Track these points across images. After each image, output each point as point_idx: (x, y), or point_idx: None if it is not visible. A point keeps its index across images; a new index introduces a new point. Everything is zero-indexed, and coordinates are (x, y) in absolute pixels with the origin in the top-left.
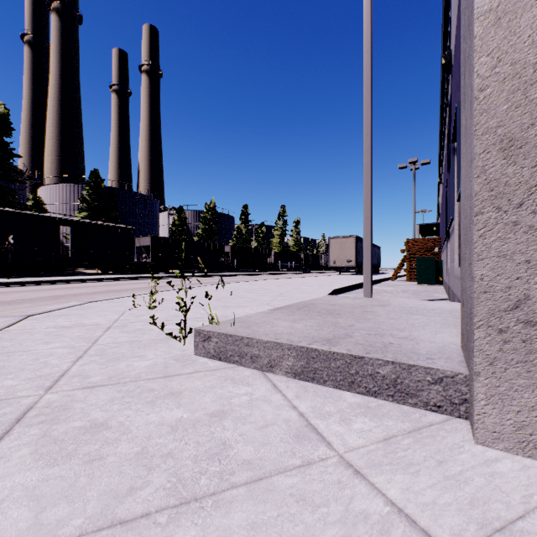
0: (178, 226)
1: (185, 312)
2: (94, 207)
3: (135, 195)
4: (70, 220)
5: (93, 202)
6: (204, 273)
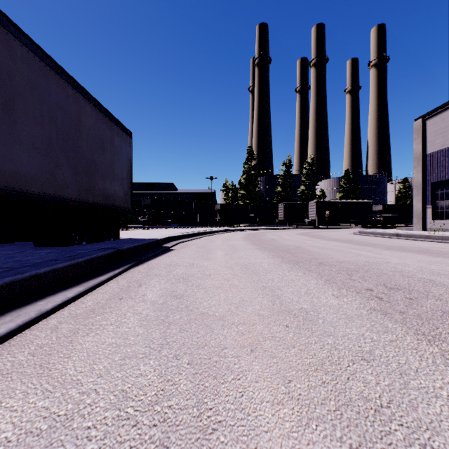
0: (402, 192)
1: (395, 226)
2: (346, 190)
3: (369, 177)
4: (343, 201)
5: (345, 187)
6: None
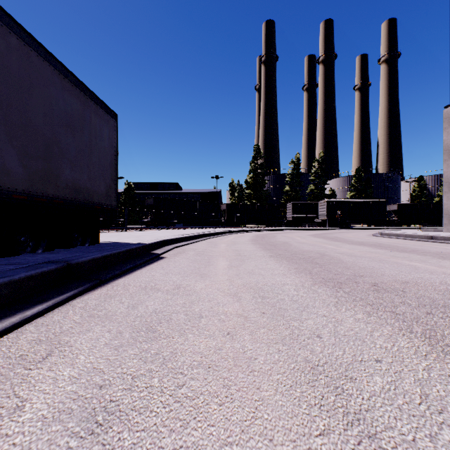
0: (417, 191)
1: (420, 227)
2: (357, 189)
3: (382, 175)
4: (355, 201)
5: (356, 186)
6: (440, 227)
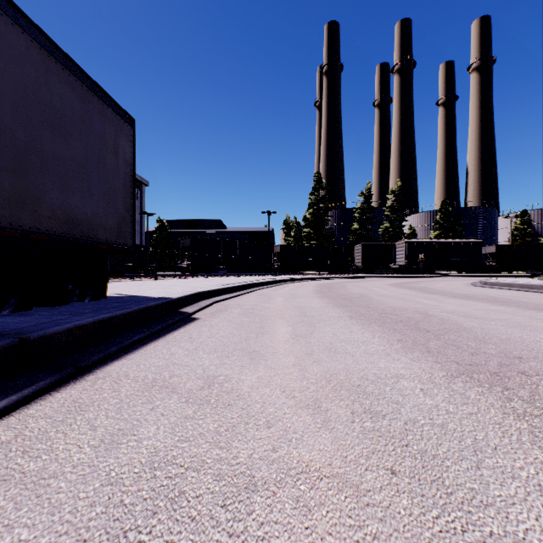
0: (520, 229)
1: (534, 275)
2: (444, 227)
3: (474, 210)
4: (441, 241)
5: (442, 223)
6: None
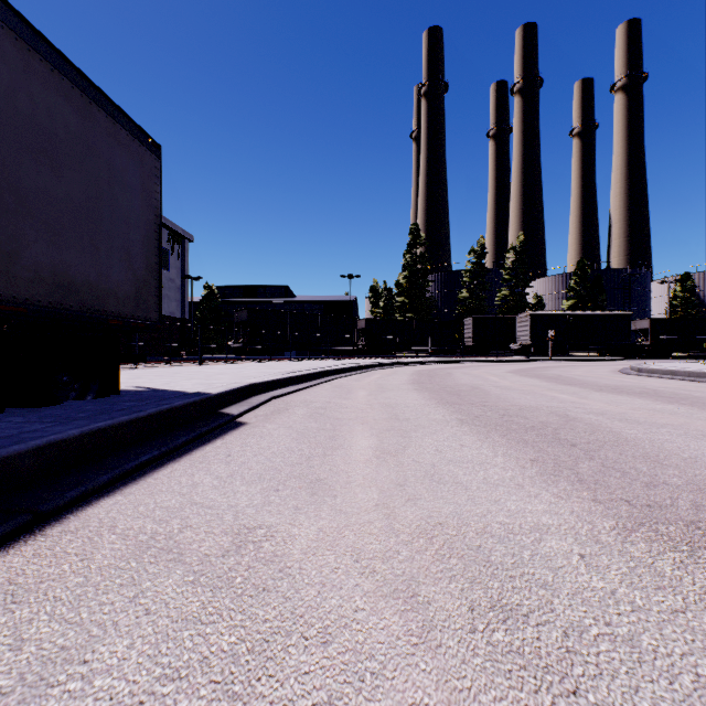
0: (680, 298)
1: (704, 358)
2: (580, 295)
3: (620, 272)
4: (577, 314)
5: (578, 290)
6: None
